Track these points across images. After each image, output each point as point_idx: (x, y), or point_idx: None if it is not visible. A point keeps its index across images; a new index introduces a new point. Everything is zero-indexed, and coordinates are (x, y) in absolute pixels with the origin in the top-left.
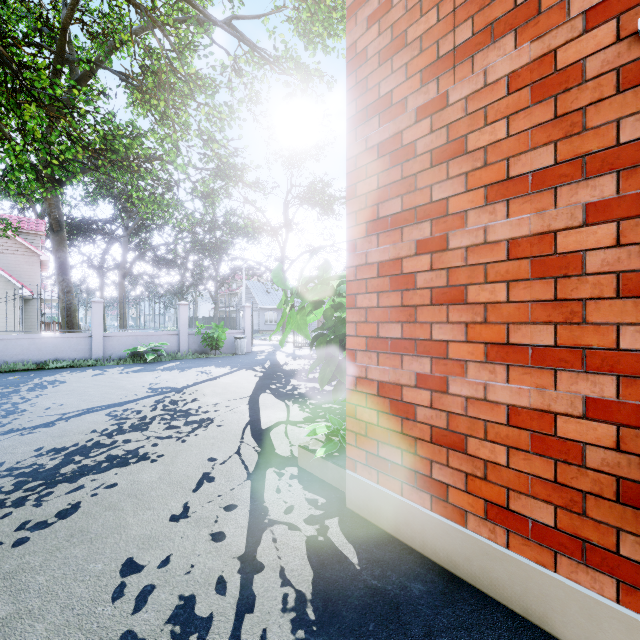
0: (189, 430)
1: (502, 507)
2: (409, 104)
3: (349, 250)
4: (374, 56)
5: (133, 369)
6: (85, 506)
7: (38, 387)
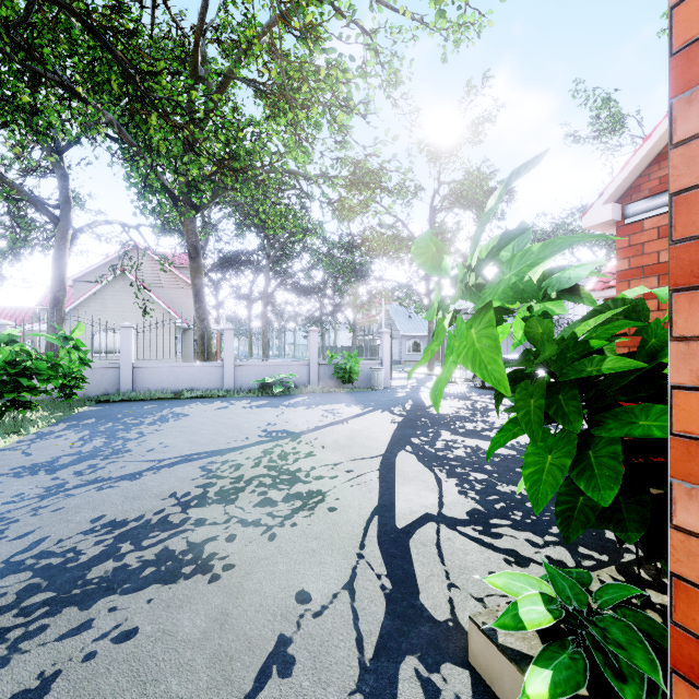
0: (286, 512)
1: None
2: None
3: (691, 75)
4: None
5: (258, 403)
6: (56, 692)
7: (161, 420)
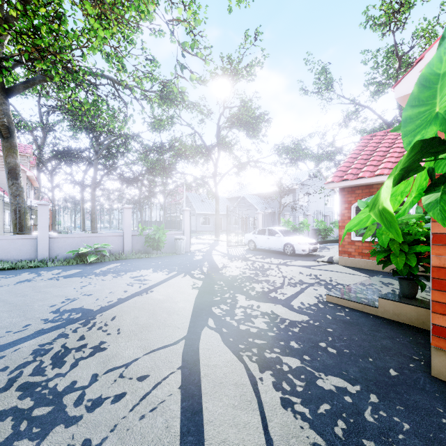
0: None
1: None
2: None
3: None
4: None
5: (68, 273)
6: None
7: None
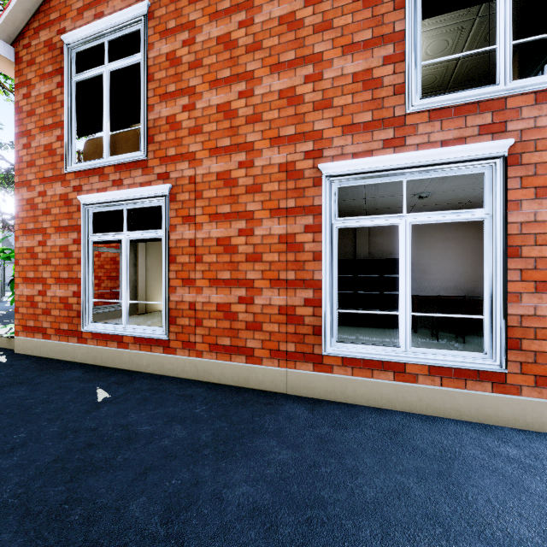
0: None
1: (59, 329)
2: (36, 189)
3: (16, 240)
4: (25, 162)
5: None
6: None
7: None
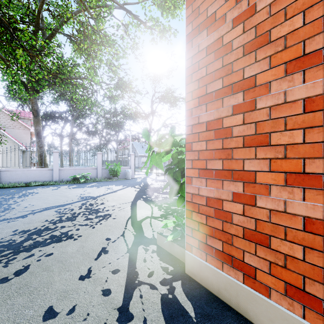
0: (97, 221)
1: (299, 289)
2: (227, 17)
3: (187, 115)
4: None
5: (73, 186)
6: (32, 268)
7: (23, 195)
